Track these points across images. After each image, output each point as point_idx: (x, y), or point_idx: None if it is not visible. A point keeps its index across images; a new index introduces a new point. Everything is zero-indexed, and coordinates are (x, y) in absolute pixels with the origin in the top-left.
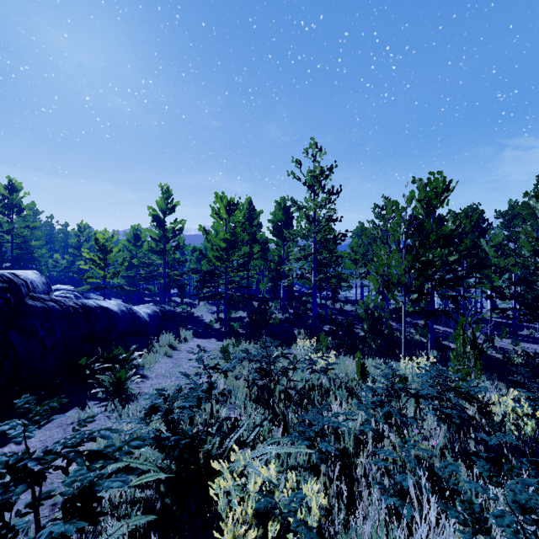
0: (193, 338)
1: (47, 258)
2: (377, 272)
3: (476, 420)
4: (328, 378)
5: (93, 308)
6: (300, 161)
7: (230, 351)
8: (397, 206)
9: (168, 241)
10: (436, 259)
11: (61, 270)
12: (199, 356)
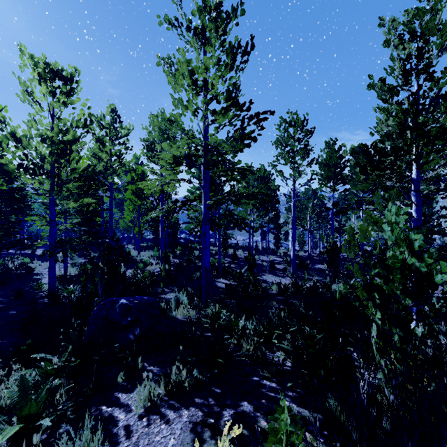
0: None
1: None
2: None
3: None
4: None
5: None
6: None
7: None
8: None
9: None
10: None
11: None
12: None
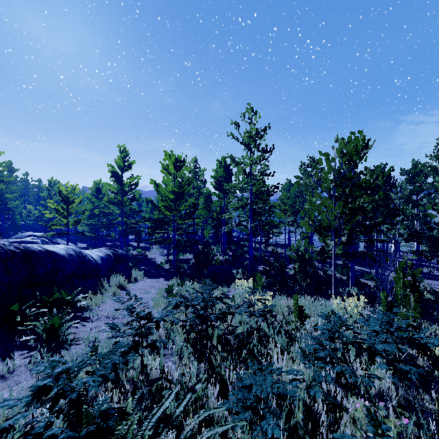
0: (143, 278)
1: (21, 208)
2: (310, 217)
3: (431, 374)
4: (266, 319)
5: (36, 252)
6: (238, 123)
7: (174, 291)
8: (328, 157)
9: (125, 194)
10: (366, 205)
11: (34, 219)
12: (129, 304)
